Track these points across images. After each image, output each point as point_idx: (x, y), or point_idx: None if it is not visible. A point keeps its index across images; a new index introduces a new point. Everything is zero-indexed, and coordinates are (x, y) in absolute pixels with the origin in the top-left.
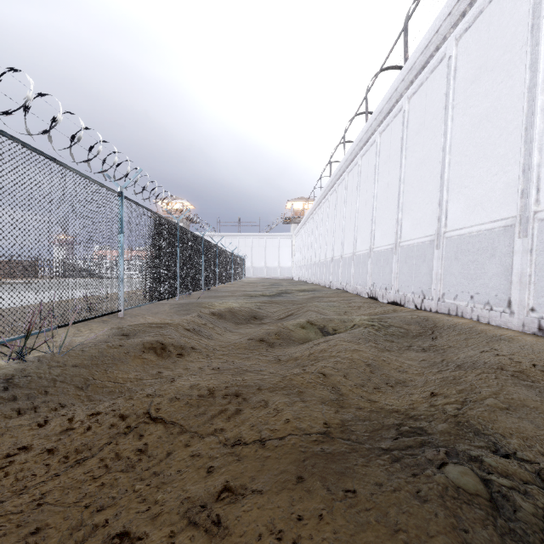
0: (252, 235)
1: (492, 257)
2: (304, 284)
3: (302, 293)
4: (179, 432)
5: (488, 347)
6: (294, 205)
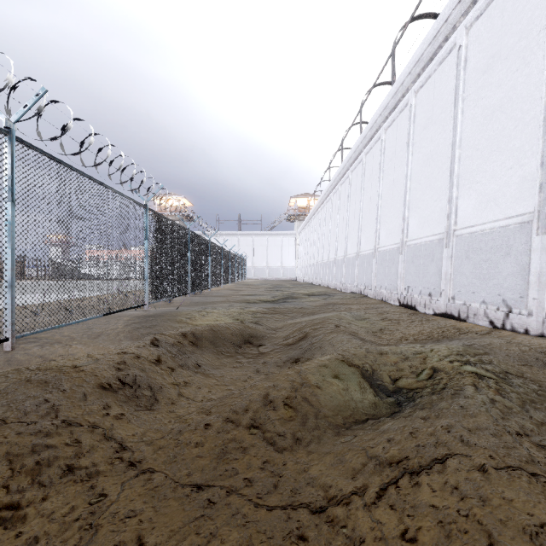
0: (253, 233)
1: None
2: (311, 286)
3: (311, 298)
4: None
5: None
6: (298, 201)
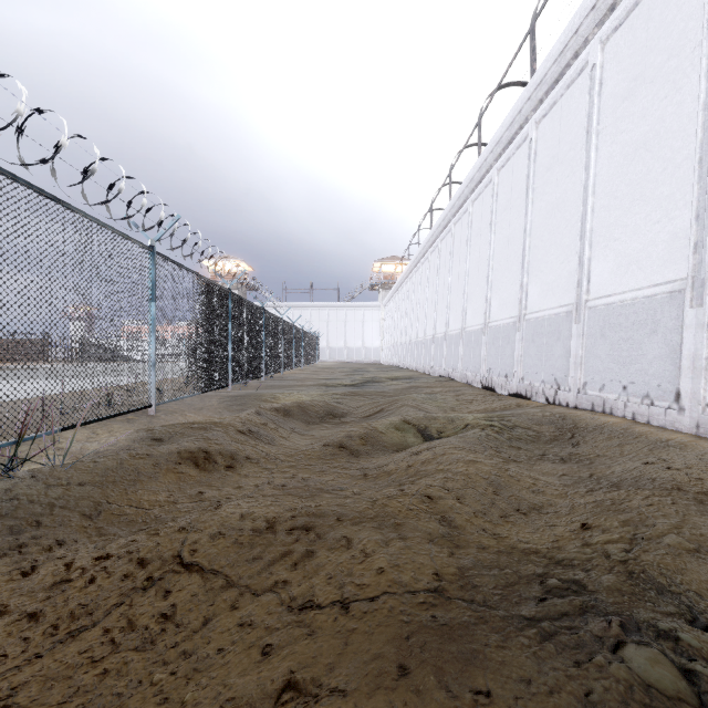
0: (328, 305)
1: (653, 333)
2: (397, 370)
3: (394, 382)
4: (223, 586)
5: (653, 456)
6: (383, 266)
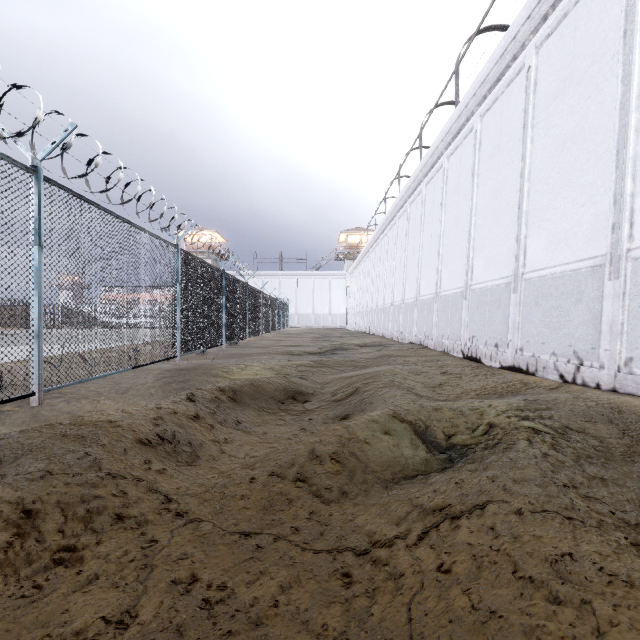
0: (296, 274)
1: None
2: (364, 335)
3: (363, 350)
4: None
5: None
6: (349, 237)
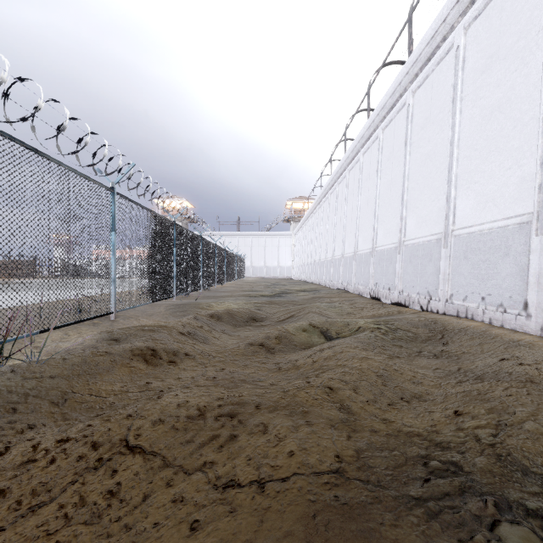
0: (251, 234)
1: (506, 256)
2: (304, 284)
3: (302, 293)
4: (161, 466)
5: (508, 354)
6: (294, 204)
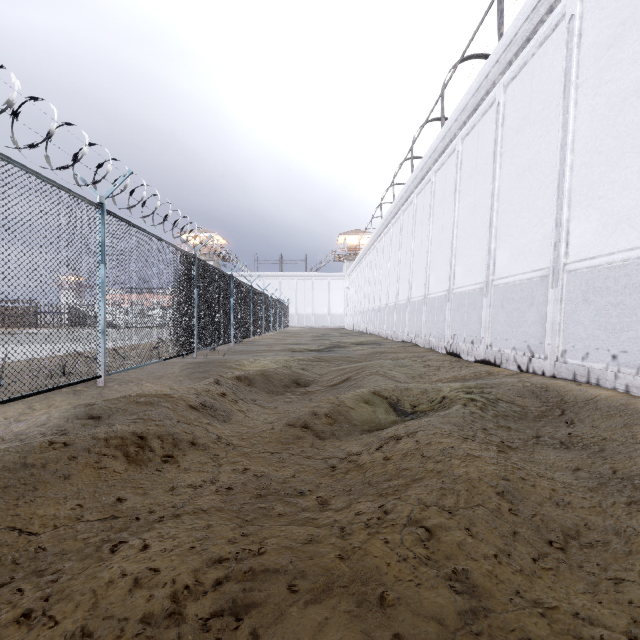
0: (296, 275)
1: None
2: (361, 335)
3: (359, 347)
4: None
5: None
6: (347, 239)
